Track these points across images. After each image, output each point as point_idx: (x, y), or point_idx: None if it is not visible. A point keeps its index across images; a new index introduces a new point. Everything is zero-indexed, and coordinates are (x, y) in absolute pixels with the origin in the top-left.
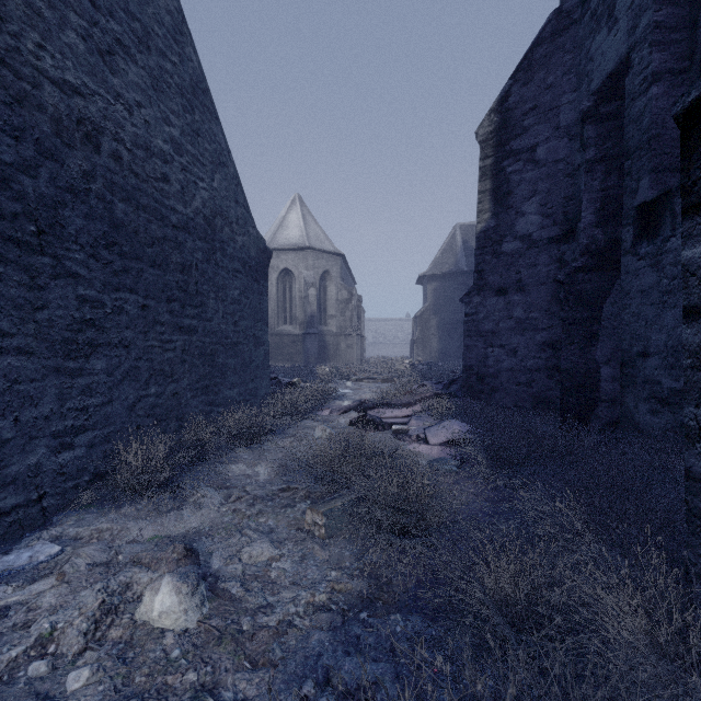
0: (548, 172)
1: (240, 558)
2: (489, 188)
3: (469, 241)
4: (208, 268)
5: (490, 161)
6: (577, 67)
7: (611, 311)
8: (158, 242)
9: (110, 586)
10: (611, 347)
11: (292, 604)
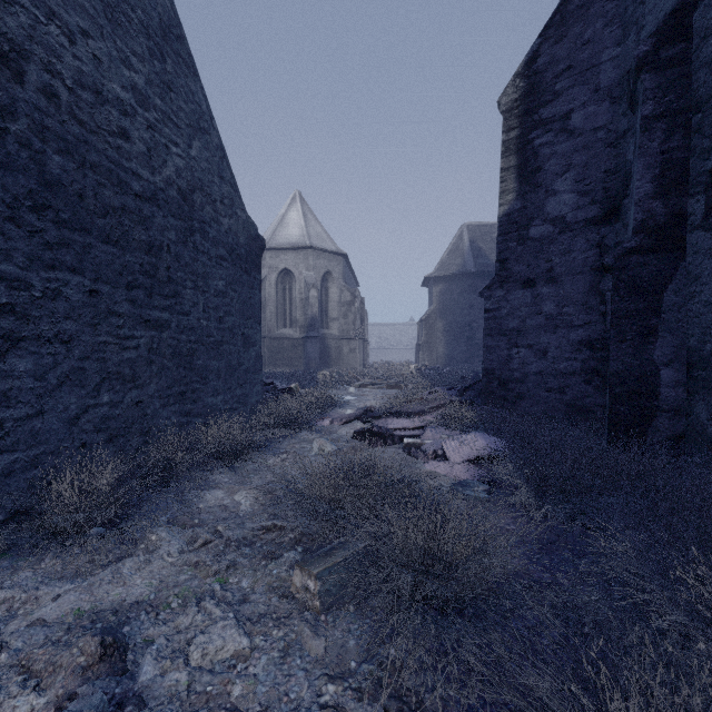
0: (585, 142)
1: (189, 655)
2: (513, 165)
3: (476, 241)
4: (184, 252)
5: (514, 133)
6: (622, 16)
7: (674, 301)
8: (113, 212)
9: None
10: (674, 345)
11: None
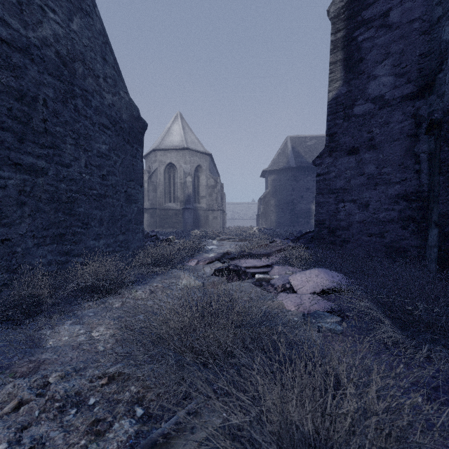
0: (402, 33)
1: None
2: (340, 59)
3: (296, 147)
4: (64, 111)
5: (341, 34)
6: None
7: None
8: None
9: None
10: None
11: None
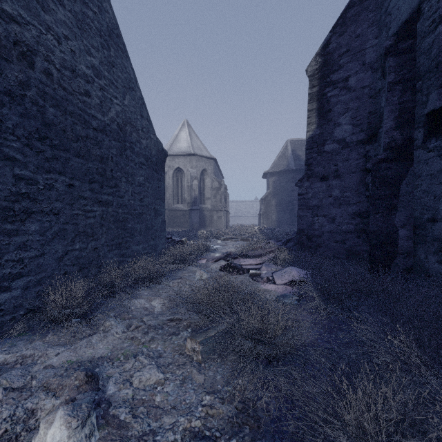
0: (357, 95)
1: (132, 382)
2: (315, 108)
3: (296, 150)
4: (121, 161)
5: (316, 89)
6: (378, 21)
7: (406, 190)
8: (82, 139)
9: (16, 413)
10: (406, 215)
11: (172, 431)
